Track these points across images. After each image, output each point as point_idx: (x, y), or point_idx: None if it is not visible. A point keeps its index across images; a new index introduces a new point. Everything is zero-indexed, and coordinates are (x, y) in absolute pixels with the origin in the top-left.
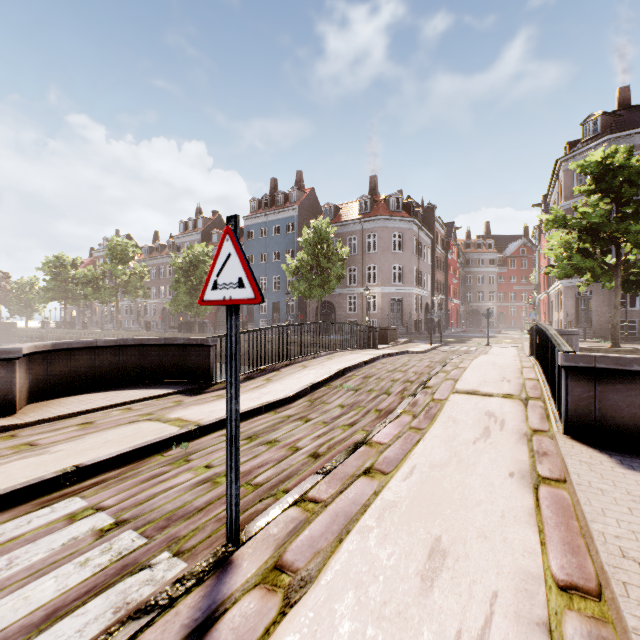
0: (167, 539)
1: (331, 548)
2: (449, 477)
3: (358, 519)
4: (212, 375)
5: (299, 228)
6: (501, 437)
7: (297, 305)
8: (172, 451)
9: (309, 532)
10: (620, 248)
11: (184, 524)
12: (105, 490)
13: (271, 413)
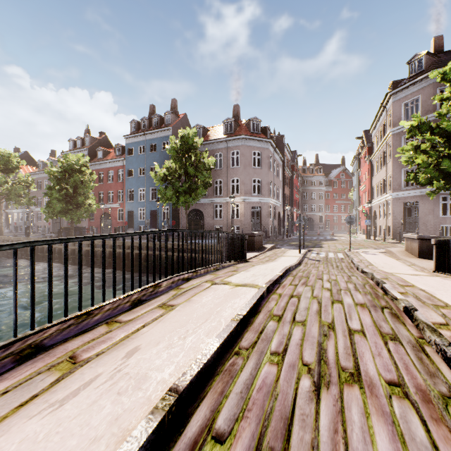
0: None
1: None
2: None
3: None
4: None
5: None
6: None
7: (171, 213)
8: None
9: None
10: None
11: None
12: None
13: None
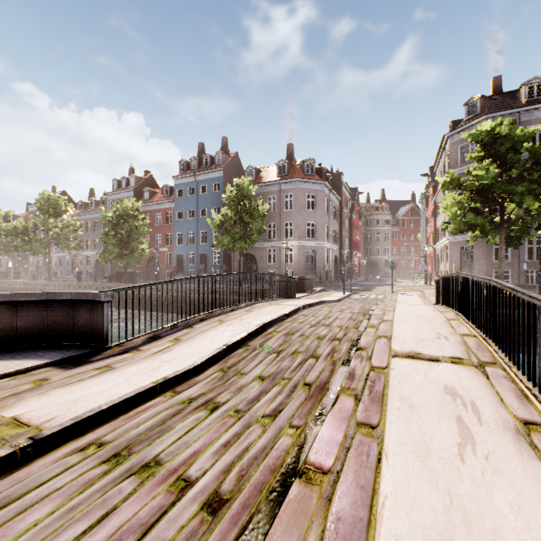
0: None
1: None
2: None
3: None
4: (106, 337)
5: (224, 188)
6: (491, 440)
7: (222, 257)
8: None
9: None
10: (504, 208)
11: None
12: None
13: (167, 395)
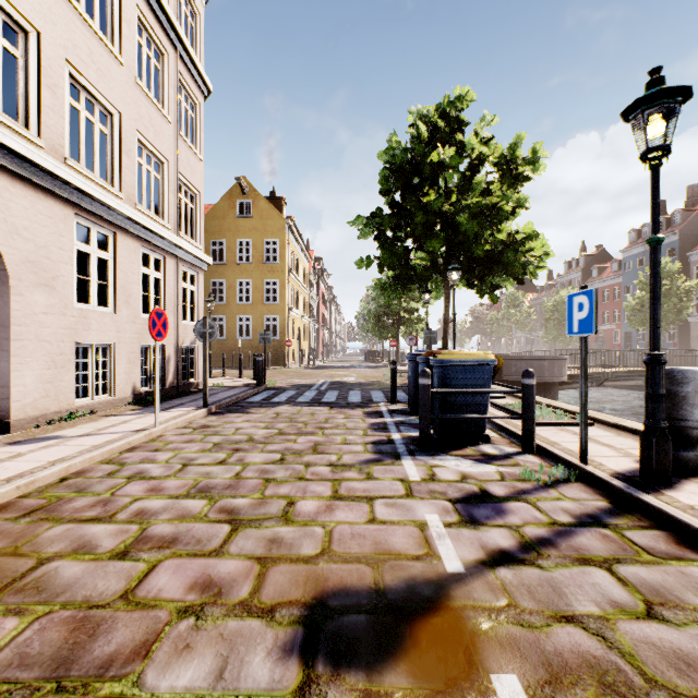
0: None
1: None
2: None
3: None
4: None
5: (681, 252)
6: None
7: (677, 333)
8: None
9: None
10: None
11: None
12: None
13: None
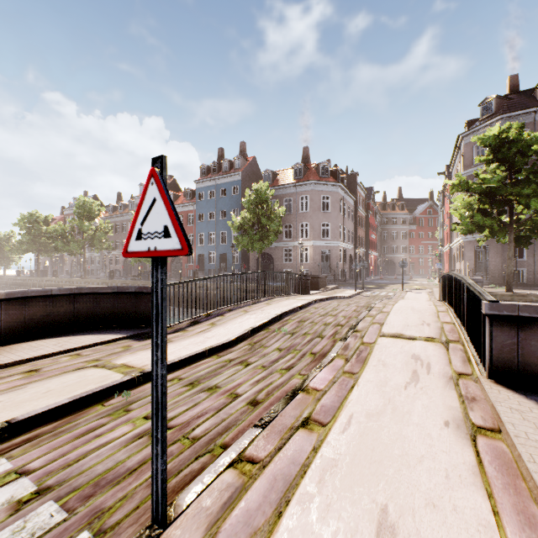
0: (90, 513)
1: (269, 526)
2: (387, 428)
3: (298, 484)
4: None
5: (243, 191)
6: (429, 381)
7: (241, 256)
8: (113, 400)
9: (245, 504)
10: (513, 209)
11: (112, 491)
12: (35, 448)
13: (214, 357)
